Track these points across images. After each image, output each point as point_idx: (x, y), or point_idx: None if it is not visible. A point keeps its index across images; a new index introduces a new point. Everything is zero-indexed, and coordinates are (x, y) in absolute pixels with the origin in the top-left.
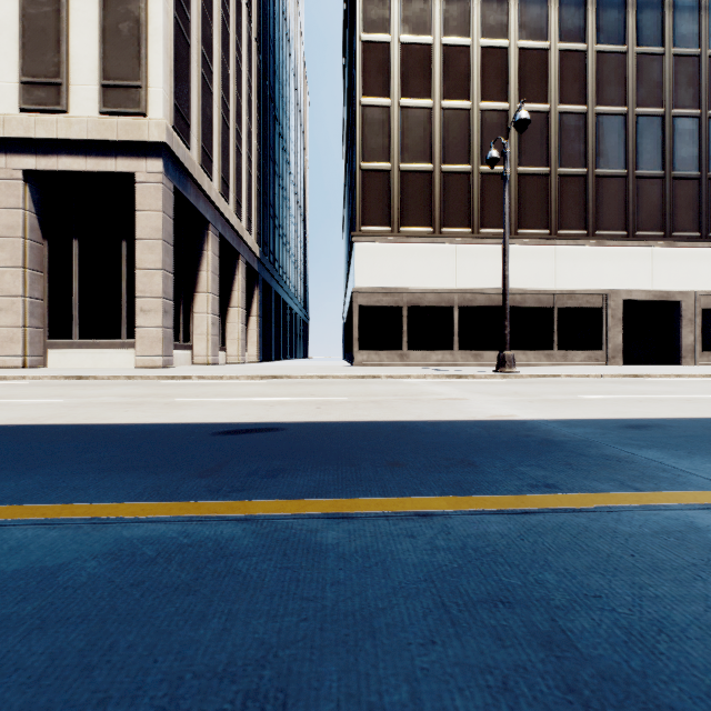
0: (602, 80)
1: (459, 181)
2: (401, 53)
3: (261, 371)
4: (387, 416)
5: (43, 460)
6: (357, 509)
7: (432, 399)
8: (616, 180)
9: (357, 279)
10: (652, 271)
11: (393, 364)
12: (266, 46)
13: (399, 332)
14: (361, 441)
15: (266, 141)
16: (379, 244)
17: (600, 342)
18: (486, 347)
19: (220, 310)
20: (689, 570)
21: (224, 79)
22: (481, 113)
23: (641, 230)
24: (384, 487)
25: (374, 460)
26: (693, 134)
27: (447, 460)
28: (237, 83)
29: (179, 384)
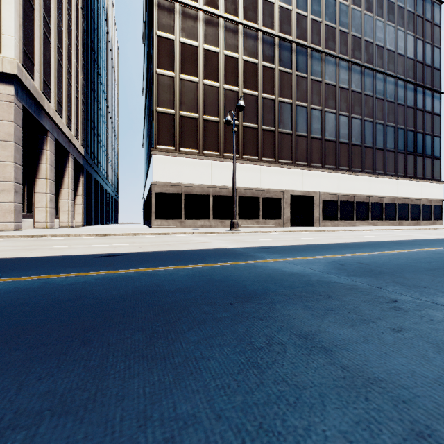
0: (282, 85)
1: (213, 126)
2: (181, 48)
3: (93, 232)
4: (174, 249)
5: (24, 267)
6: (167, 268)
7: (195, 242)
8: (287, 135)
9: (154, 176)
10: (303, 181)
11: (176, 227)
12: (88, 12)
13: (179, 208)
14: (164, 256)
15: (88, 77)
16: (168, 157)
17: (281, 215)
18: (227, 217)
19: (54, 190)
20: (245, 270)
21: (59, 33)
22: (224, 91)
23: (298, 161)
24: (175, 265)
25: (171, 260)
26: (319, 118)
27: (196, 259)
28: (68, 37)
29: (42, 240)
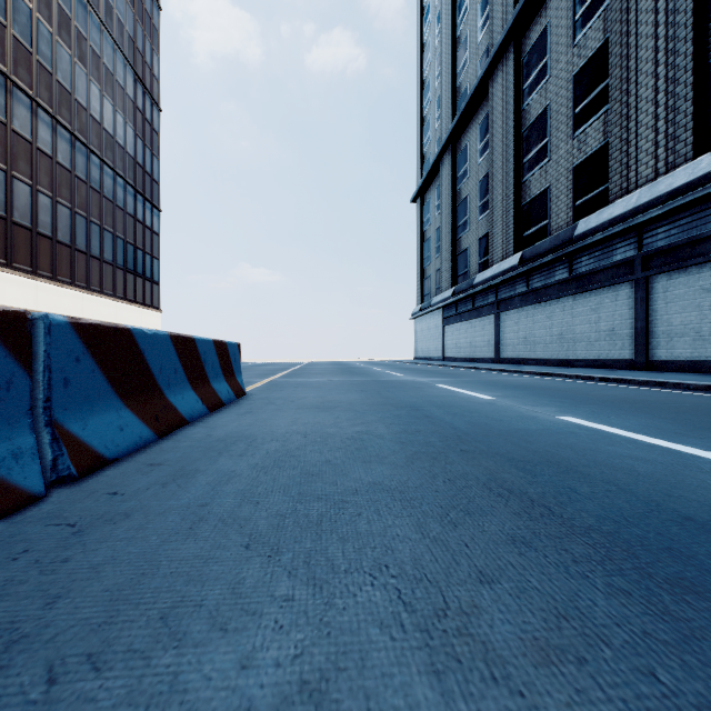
0: None
1: None
2: None
3: None
4: None
5: None
6: None
7: None
8: None
9: None
10: None
11: None
12: None
13: None
14: None
15: None
16: None
17: None
18: None
19: None
20: None
21: None
22: None
23: None
24: None
25: None
26: (3, 184)
27: None
28: None
29: None
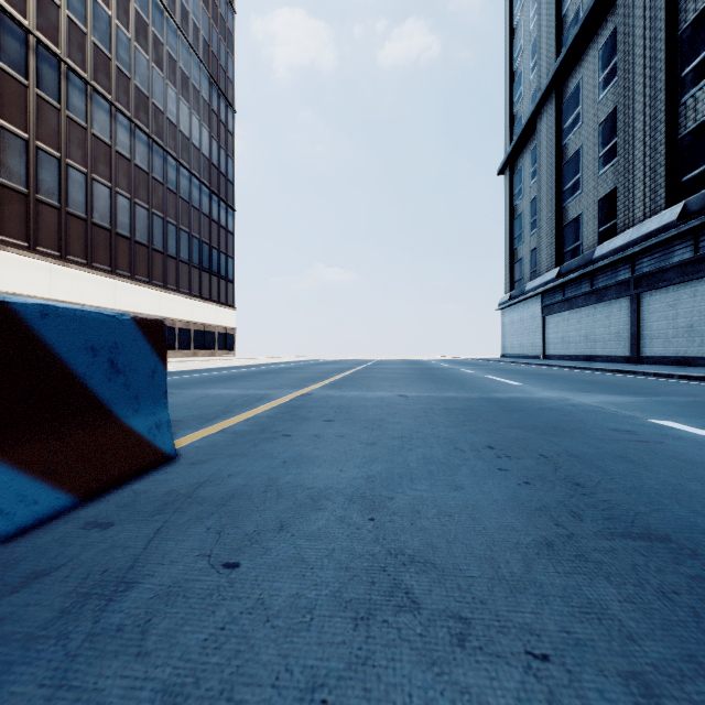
0: (5, 97)
1: None
2: None
3: None
4: None
5: None
6: None
7: None
8: (18, 195)
9: None
10: (52, 283)
11: None
12: None
13: None
14: None
15: None
16: None
17: None
18: None
19: None
20: None
21: None
22: None
23: (42, 246)
24: None
25: None
26: (83, 186)
27: None
28: None
29: None
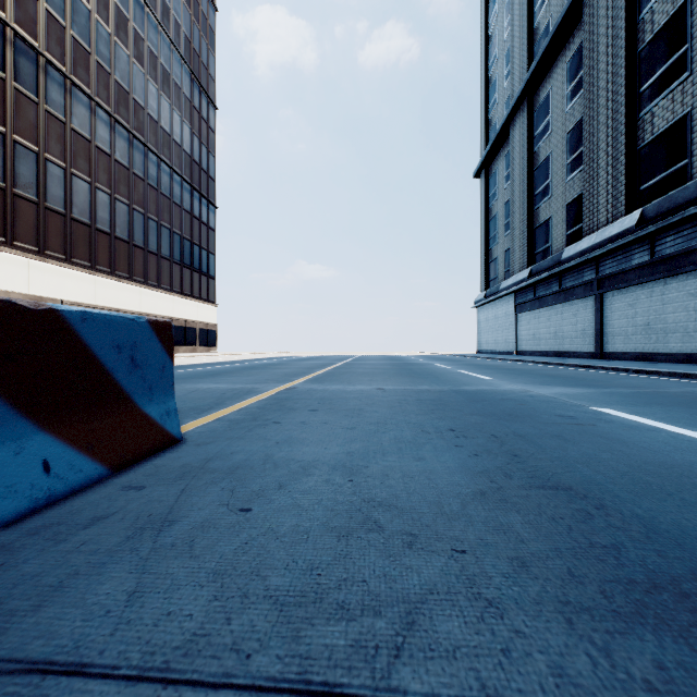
0: None
1: None
2: None
3: None
4: None
5: None
6: None
7: None
8: None
9: None
10: (30, 278)
11: None
12: None
13: None
14: None
15: None
16: None
17: None
18: None
19: None
20: None
21: None
22: None
23: (20, 241)
24: None
25: None
26: (62, 181)
27: None
28: None
29: None
